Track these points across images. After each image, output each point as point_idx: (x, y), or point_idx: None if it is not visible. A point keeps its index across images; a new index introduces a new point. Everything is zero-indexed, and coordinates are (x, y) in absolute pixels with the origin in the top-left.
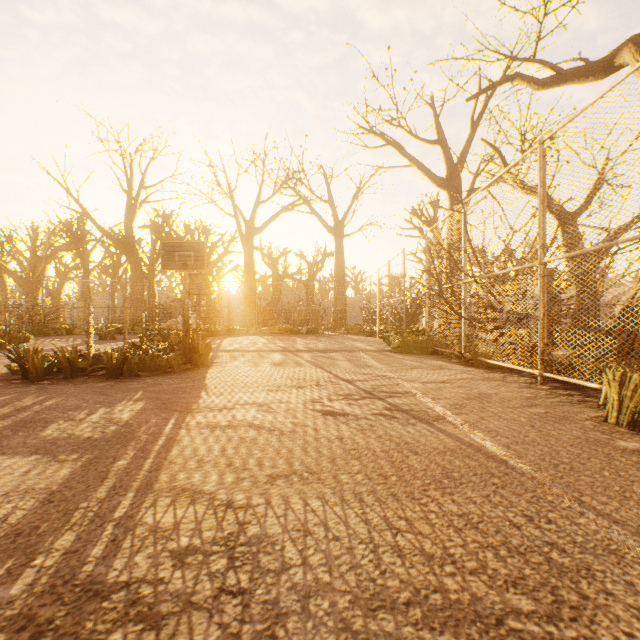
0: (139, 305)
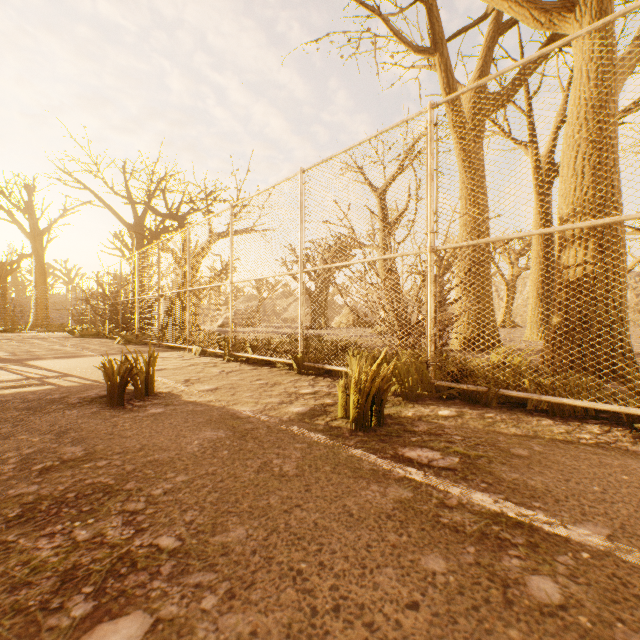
0: None
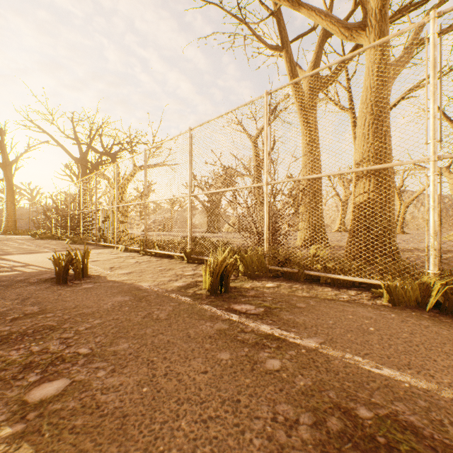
0: None
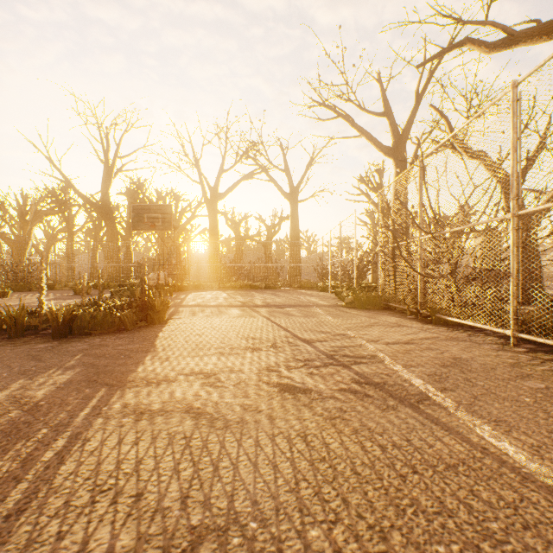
0: (115, 263)
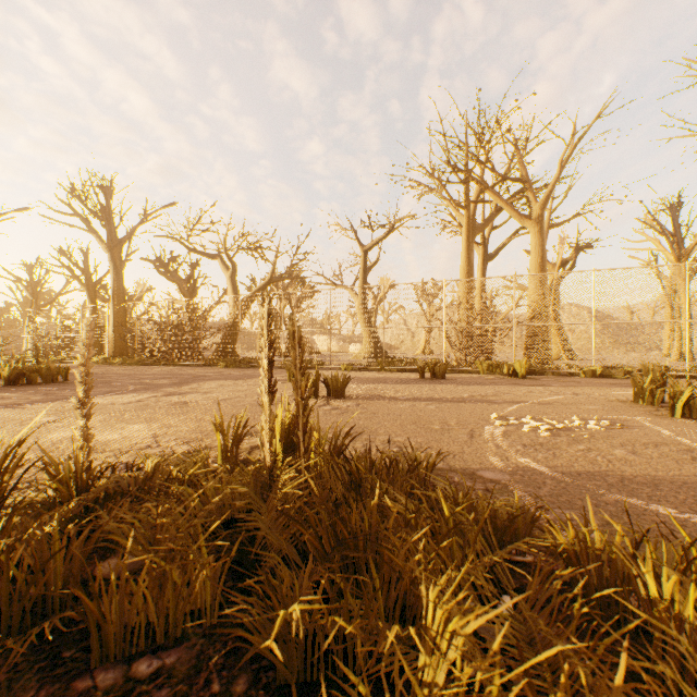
0: None
